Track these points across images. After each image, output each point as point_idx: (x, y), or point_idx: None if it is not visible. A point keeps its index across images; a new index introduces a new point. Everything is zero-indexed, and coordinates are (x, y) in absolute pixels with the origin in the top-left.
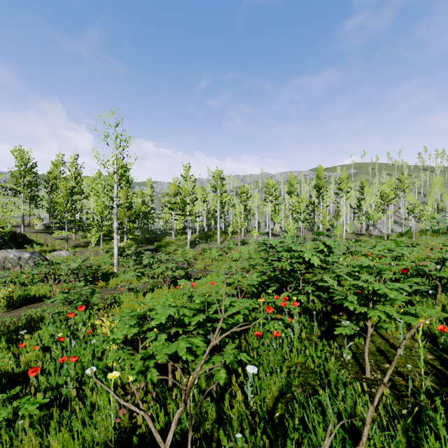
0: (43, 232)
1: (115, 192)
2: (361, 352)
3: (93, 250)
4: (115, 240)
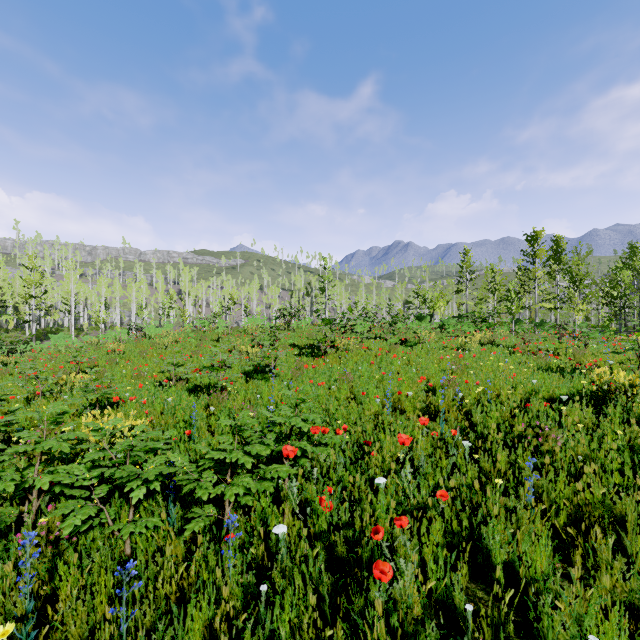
0: None
1: None
2: None
3: None
4: None
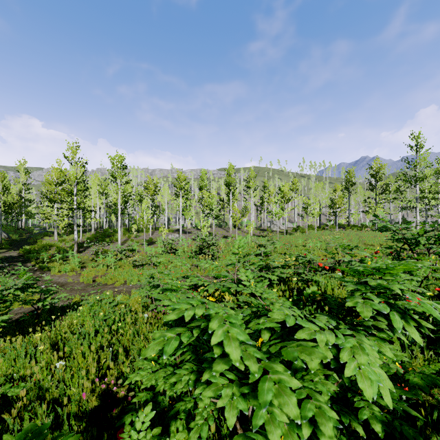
0: None
1: None
2: None
3: None
4: None
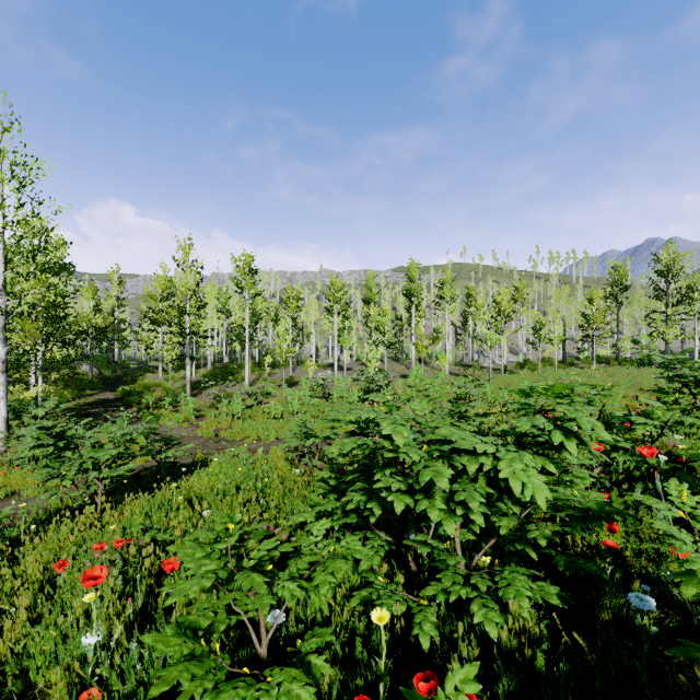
0: None
1: (0, 280)
2: None
3: None
4: None
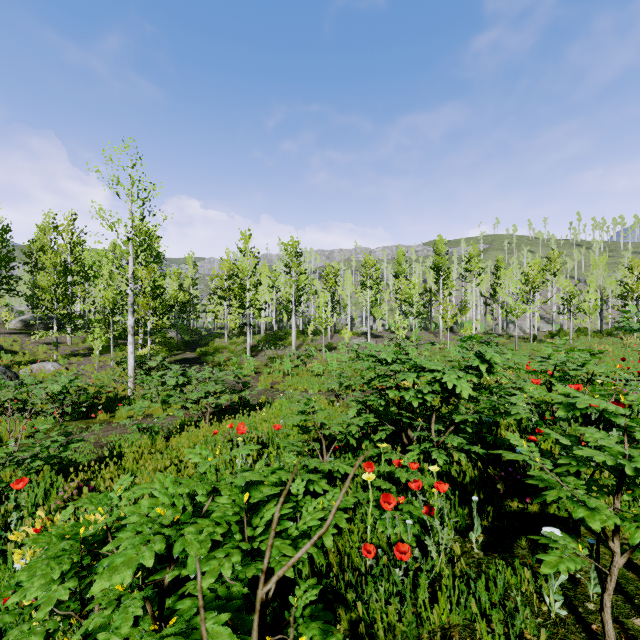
0: (19, 332)
1: (131, 271)
2: (574, 584)
3: (99, 360)
4: (129, 345)
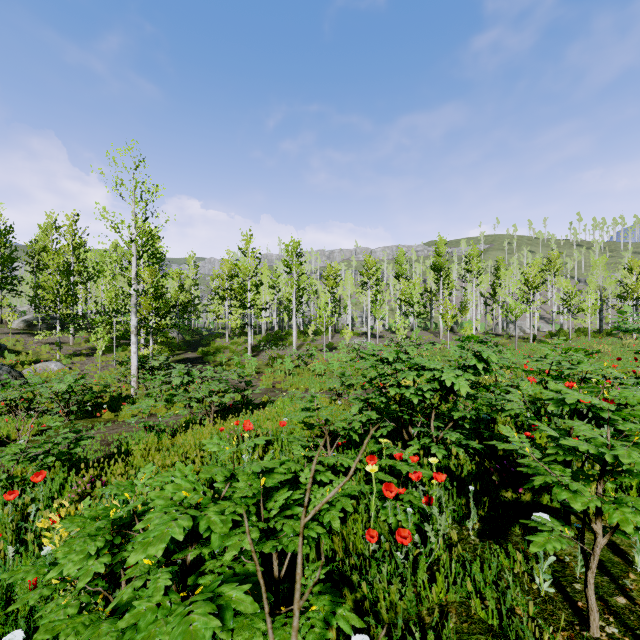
0: (22, 332)
1: (134, 272)
2: (563, 567)
3: (101, 360)
4: (133, 345)
